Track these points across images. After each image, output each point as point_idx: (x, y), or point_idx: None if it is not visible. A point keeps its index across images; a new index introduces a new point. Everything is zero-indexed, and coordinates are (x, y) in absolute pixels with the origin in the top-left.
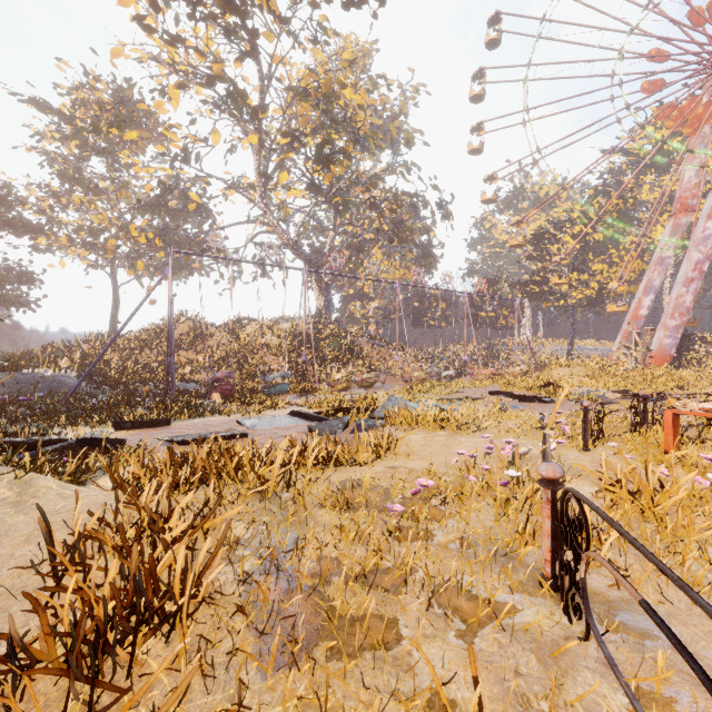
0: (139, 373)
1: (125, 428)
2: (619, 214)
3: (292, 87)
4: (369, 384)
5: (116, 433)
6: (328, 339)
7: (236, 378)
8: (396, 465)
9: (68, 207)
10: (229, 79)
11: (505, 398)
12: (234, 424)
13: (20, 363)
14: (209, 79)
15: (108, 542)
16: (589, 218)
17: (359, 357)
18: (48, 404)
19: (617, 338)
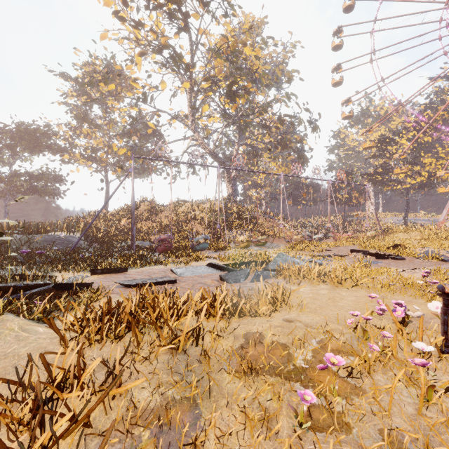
0: (117, 235)
1: (97, 273)
2: (444, 122)
3: (210, 48)
4: (262, 243)
5: (91, 276)
6: (234, 213)
7: (175, 239)
8: (291, 318)
9: (80, 136)
10: (171, 46)
11: (364, 255)
12: (169, 272)
13: (47, 228)
14: (159, 48)
15: (2, 419)
16: (420, 126)
17: (255, 225)
18: (57, 255)
19: (444, 211)
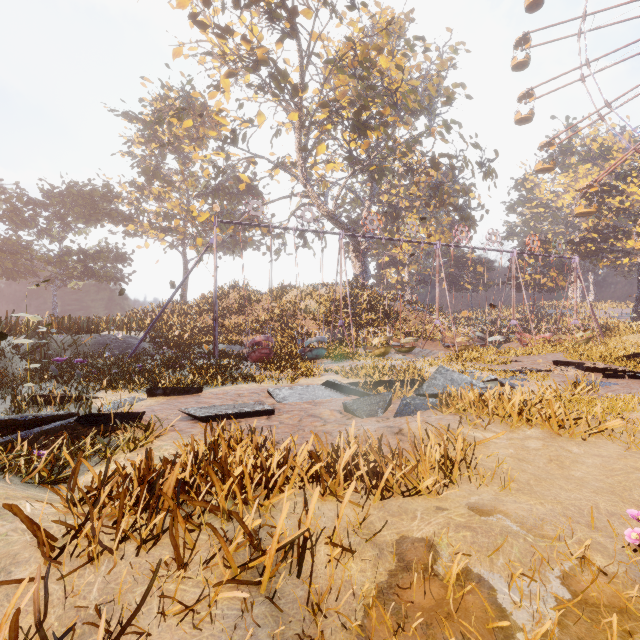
0: (196, 335)
1: (156, 395)
2: None
3: (329, 60)
4: (408, 349)
5: (147, 400)
6: (365, 304)
7: (278, 341)
8: (485, 503)
9: (149, 198)
10: (271, 60)
11: (579, 371)
12: (264, 394)
13: (101, 326)
14: (254, 65)
15: None
16: None
17: (396, 321)
18: (107, 364)
19: None
